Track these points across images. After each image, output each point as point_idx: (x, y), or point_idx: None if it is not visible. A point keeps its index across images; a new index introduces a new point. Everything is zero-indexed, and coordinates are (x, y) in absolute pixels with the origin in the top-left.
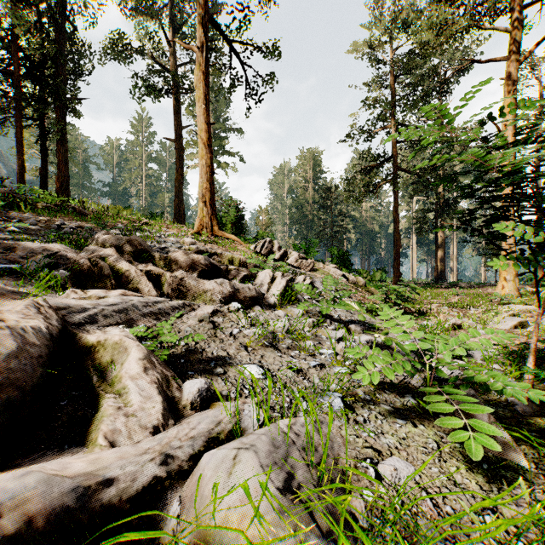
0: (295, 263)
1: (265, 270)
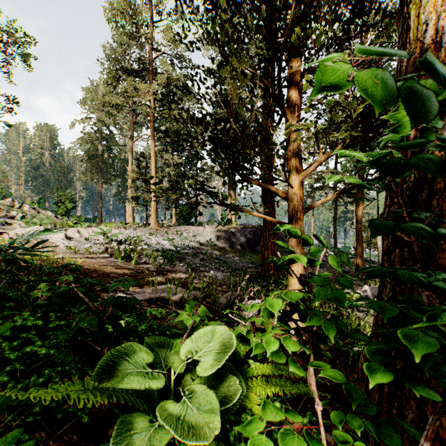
0: (29, 210)
1: (14, 211)
